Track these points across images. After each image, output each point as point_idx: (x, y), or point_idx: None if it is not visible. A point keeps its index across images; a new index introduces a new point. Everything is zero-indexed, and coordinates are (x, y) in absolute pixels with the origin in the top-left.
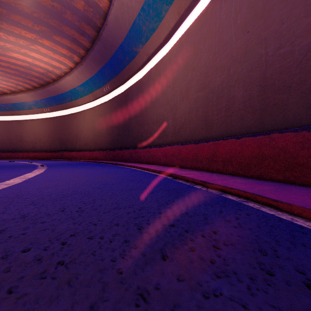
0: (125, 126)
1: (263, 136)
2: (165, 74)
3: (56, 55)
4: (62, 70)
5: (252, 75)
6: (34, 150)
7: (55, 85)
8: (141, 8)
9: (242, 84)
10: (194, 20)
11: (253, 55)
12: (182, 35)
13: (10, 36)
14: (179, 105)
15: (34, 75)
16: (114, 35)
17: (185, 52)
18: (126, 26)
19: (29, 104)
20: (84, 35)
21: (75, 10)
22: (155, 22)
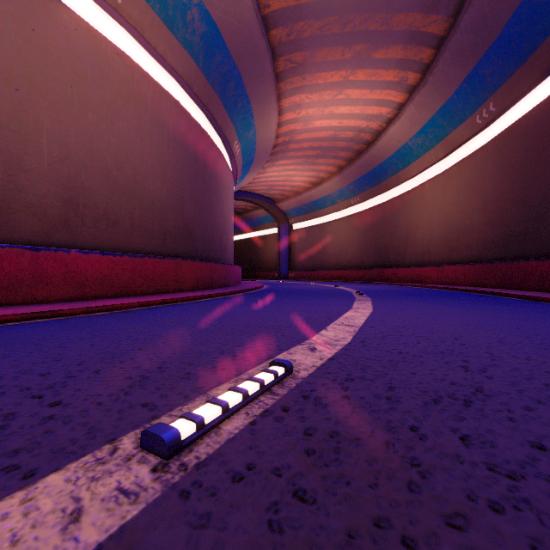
0: None
1: None
2: None
3: (375, 91)
4: (383, 118)
5: None
6: (338, 267)
7: (369, 152)
8: None
9: None
10: None
11: None
12: None
13: (313, 93)
14: None
15: (340, 146)
16: None
17: None
18: None
19: (333, 197)
20: (435, 9)
21: None
22: None
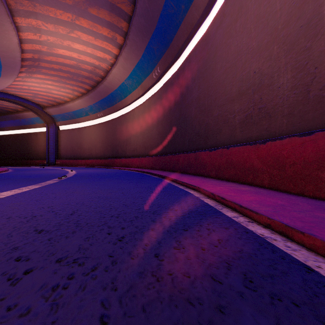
0: (180, 119)
1: None
2: None
3: (98, 40)
4: (108, 62)
5: None
6: (91, 157)
7: (103, 83)
8: None
9: None
10: None
11: None
12: None
13: (48, 23)
14: None
15: (84, 75)
16: None
17: None
18: None
19: (86, 110)
20: None
21: None
22: None
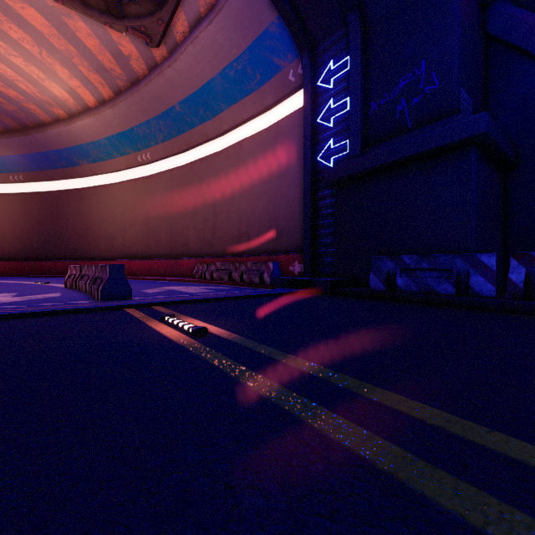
0: (55, 233)
1: (168, 260)
2: (114, 199)
3: None
4: None
5: (168, 230)
6: None
7: None
8: (92, 142)
9: (164, 233)
10: (140, 177)
11: (168, 221)
12: (131, 180)
13: None
14: (128, 230)
15: None
16: (51, 142)
17: (133, 193)
18: (70, 143)
19: None
20: None
21: None
22: (106, 156)
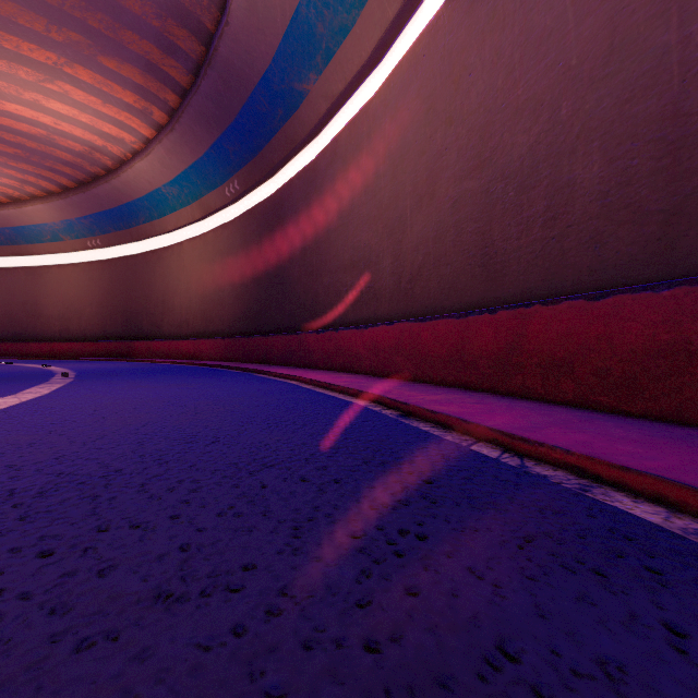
0: (276, 278)
1: (689, 289)
2: (374, 144)
3: (110, 106)
4: (128, 146)
5: (635, 113)
6: (66, 337)
7: (111, 182)
8: None
9: (600, 144)
10: None
11: (637, 54)
12: (418, 36)
13: None
14: (409, 220)
15: (62, 157)
16: (248, 52)
17: (426, 80)
18: (276, 25)
19: (54, 228)
20: (174, 55)
21: None
22: (349, 9)
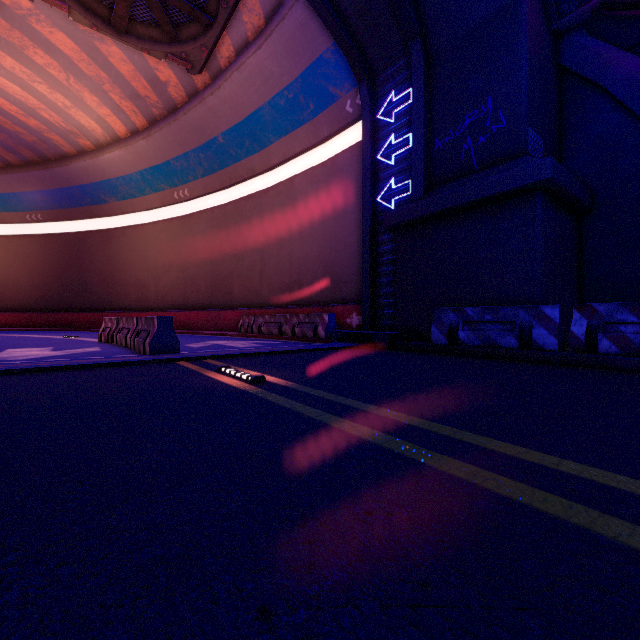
0: (78, 280)
1: (209, 311)
2: (147, 241)
3: None
4: None
5: (208, 278)
6: None
7: None
8: (122, 176)
9: (204, 280)
10: (176, 216)
11: (209, 267)
12: (166, 219)
13: None
14: (162, 277)
15: None
16: (75, 176)
17: (168, 235)
18: (97, 177)
19: None
20: (14, 153)
21: (17, 137)
22: (137, 192)
